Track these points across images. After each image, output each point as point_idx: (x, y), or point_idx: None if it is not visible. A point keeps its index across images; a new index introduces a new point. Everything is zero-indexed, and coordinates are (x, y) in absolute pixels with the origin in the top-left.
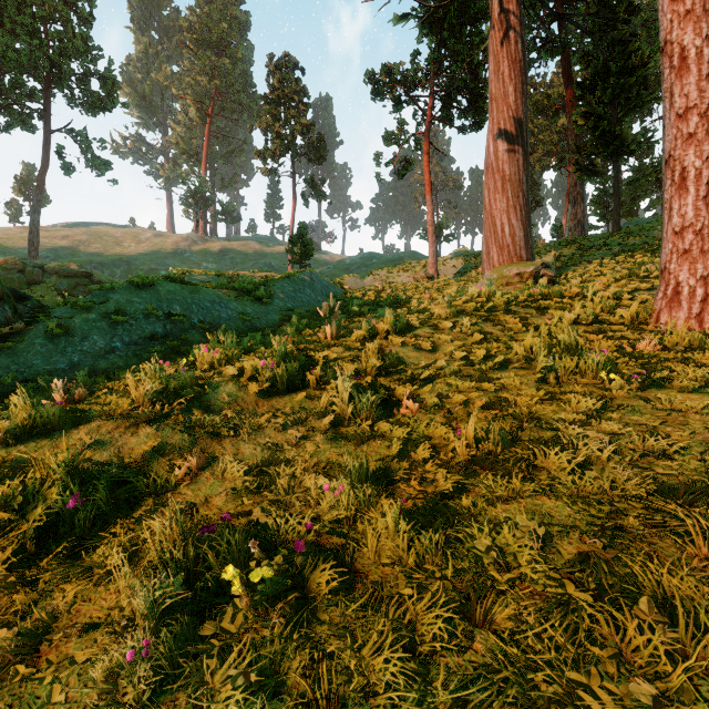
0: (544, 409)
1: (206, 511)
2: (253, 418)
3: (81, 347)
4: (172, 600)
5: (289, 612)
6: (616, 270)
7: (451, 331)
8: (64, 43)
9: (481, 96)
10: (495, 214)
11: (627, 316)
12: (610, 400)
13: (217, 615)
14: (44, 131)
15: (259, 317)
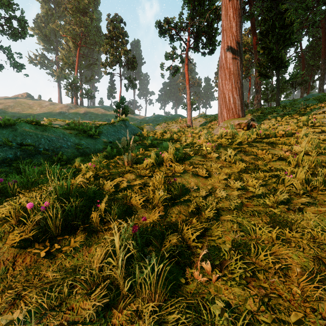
0: None
1: None
2: None
3: None
4: None
5: None
6: (294, 122)
7: (217, 160)
8: None
9: (213, 36)
10: (225, 91)
11: None
12: None
13: None
14: None
15: (89, 146)
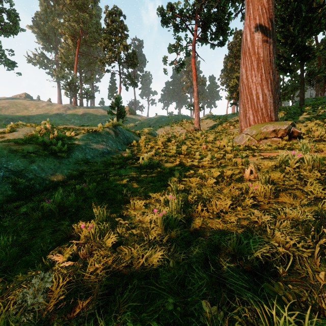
0: None
1: None
2: None
3: None
4: None
5: None
6: None
7: None
8: None
9: (225, 24)
10: (251, 86)
11: None
12: None
13: None
14: None
15: (43, 175)
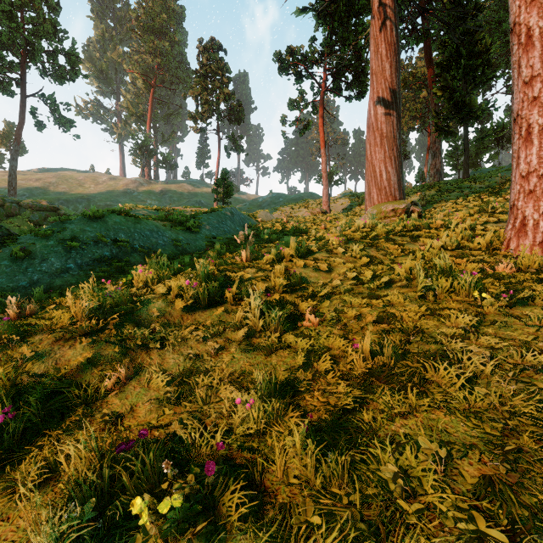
0: (426, 323)
1: (130, 420)
2: (178, 330)
3: (40, 267)
4: (79, 533)
5: (198, 542)
6: (469, 207)
7: (343, 255)
8: (37, 27)
9: (363, 73)
10: (375, 163)
11: (483, 243)
12: (483, 316)
13: (128, 540)
14: (21, 95)
15: (189, 243)
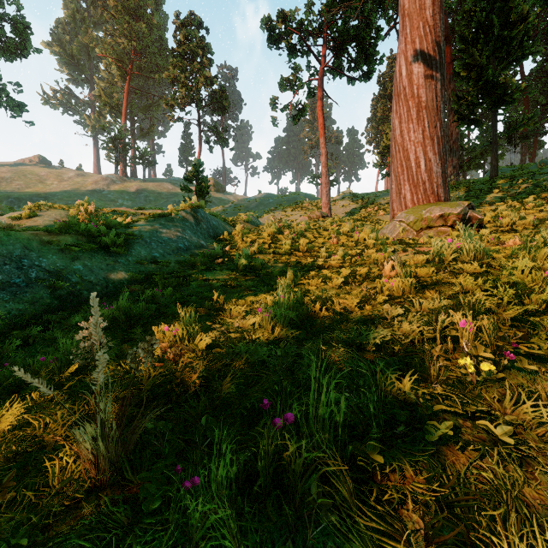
0: None
1: None
2: None
3: None
4: None
5: None
6: None
7: None
8: None
9: (372, 45)
10: (409, 146)
11: None
12: None
13: None
14: None
15: (92, 278)
